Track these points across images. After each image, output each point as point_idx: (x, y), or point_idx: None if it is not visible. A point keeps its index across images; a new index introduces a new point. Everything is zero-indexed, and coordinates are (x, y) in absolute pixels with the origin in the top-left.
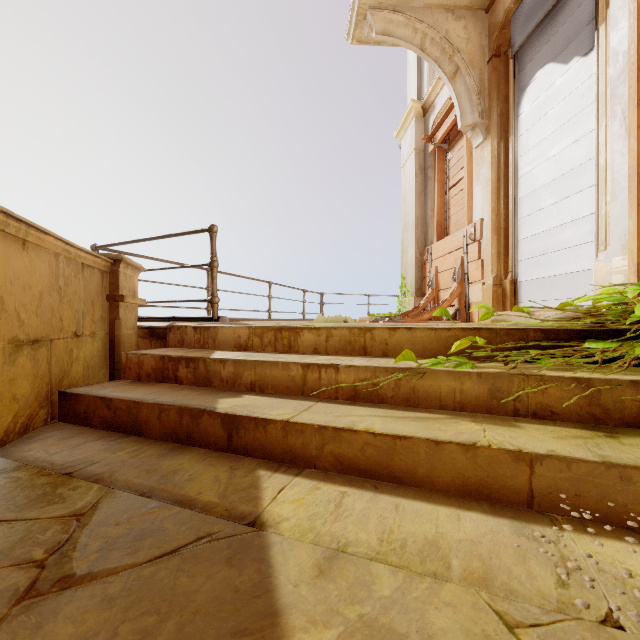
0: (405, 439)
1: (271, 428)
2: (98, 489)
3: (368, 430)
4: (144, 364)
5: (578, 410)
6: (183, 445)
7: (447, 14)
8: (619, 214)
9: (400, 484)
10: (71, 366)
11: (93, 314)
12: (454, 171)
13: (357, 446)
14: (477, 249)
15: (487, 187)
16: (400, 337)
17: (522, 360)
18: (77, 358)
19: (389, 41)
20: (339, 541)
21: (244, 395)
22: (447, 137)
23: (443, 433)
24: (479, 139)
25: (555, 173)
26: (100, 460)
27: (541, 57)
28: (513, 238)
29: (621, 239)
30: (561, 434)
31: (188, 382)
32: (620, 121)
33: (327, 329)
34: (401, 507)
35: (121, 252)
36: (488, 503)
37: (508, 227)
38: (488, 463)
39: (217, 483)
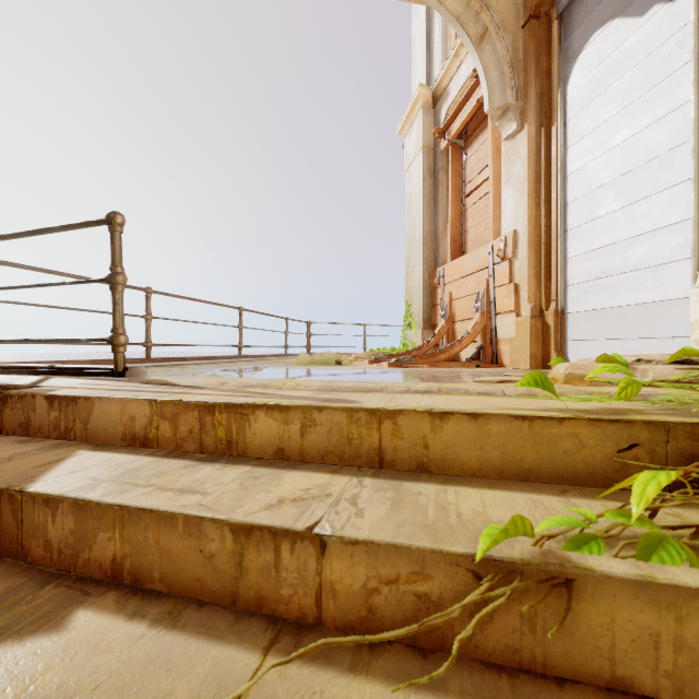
0: None
1: None
2: None
3: None
4: None
5: None
6: None
7: None
8: None
9: None
10: None
11: None
12: (473, 173)
13: None
14: (508, 270)
15: (522, 189)
16: (454, 433)
17: None
18: None
19: None
20: None
21: (78, 611)
22: (463, 132)
23: None
24: (511, 127)
25: (622, 167)
26: None
27: (600, 13)
28: (558, 256)
29: None
30: None
31: None
32: None
33: (303, 410)
34: None
35: None
36: None
37: (550, 242)
38: None
39: None
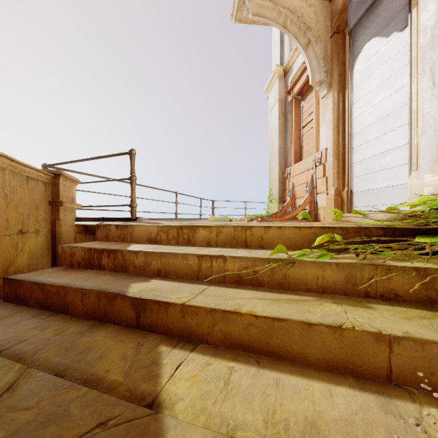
0: (282, 321)
1: (171, 310)
2: (18, 369)
3: (251, 313)
4: (75, 254)
5: (417, 293)
6: (101, 322)
7: (302, 2)
8: (428, 143)
9: (278, 358)
10: (16, 256)
11: (37, 216)
12: (306, 115)
13: (242, 326)
14: (323, 169)
15: (330, 125)
16: (273, 233)
17: (369, 252)
18: (22, 250)
19: (261, 21)
20: (228, 424)
21: (152, 280)
22: (301, 91)
23: (313, 315)
24: (324, 92)
25: (379, 115)
26: (28, 338)
27: (369, 33)
28: (348, 162)
29: (429, 161)
30: (408, 315)
31: (109, 269)
32: (428, 76)
33: (217, 227)
34: (281, 383)
35: (65, 169)
36: (353, 377)
37: (345, 154)
38: (353, 342)
39: (124, 360)
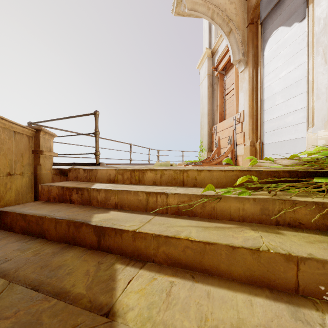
0: (212, 244)
1: (125, 235)
2: (2, 284)
3: (187, 238)
4: (52, 191)
5: (316, 222)
6: (70, 245)
7: (225, 0)
8: (321, 107)
9: (208, 274)
10: (6, 193)
11: (22, 161)
12: (228, 86)
13: (180, 248)
14: (241, 126)
15: (246, 93)
16: (204, 175)
17: (278, 190)
18: (10, 188)
19: (194, 14)
20: None
21: (110, 211)
22: (224, 68)
23: (236, 240)
24: (242, 68)
25: (284, 85)
26: (12, 258)
27: (276, 23)
28: (260, 121)
29: (322, 120)
30: (310, 239)
31: (78, 202)
32: (321, 56)
33: (161, 170)
34: (211, 294)
35: (45, 126)
36: (268, 289)
37: (258, 115)
38: (268, 262)
39: (87, 276)
